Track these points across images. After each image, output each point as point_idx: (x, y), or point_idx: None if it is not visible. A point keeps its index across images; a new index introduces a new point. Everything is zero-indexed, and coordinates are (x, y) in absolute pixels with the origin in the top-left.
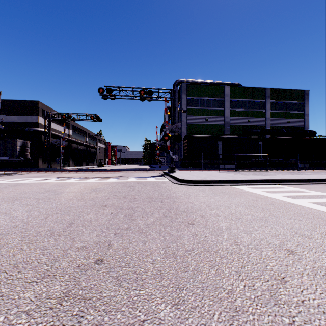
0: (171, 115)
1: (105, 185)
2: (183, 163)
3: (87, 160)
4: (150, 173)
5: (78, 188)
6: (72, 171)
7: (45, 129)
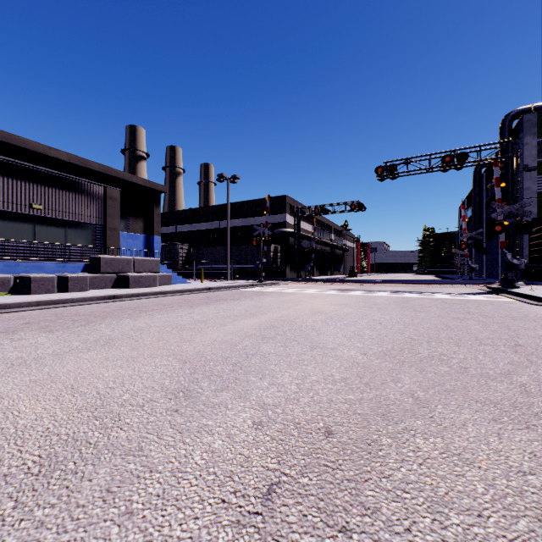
0: (507, 187)
1: (414, 300)
2: (528, 271)
3: (332, 267)
4: (460, 289)
5: (386, 301)
6: (335, 283)
7: (294, 229)
